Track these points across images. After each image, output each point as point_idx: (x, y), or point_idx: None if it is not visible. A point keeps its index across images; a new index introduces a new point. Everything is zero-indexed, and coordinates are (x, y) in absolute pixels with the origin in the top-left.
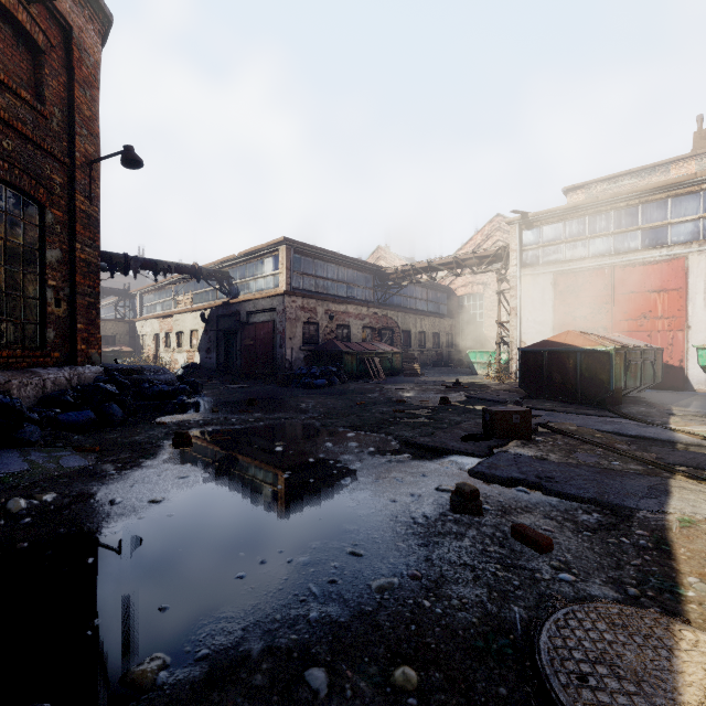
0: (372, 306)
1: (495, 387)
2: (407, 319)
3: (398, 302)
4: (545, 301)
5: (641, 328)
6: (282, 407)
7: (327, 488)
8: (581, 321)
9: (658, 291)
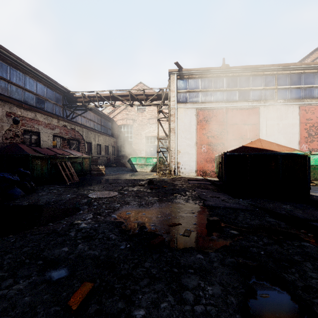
0: (62, 119)
1: (178, 183)
2: (89, 134)
3: (82, 122)
4: (192, 125)
5: (240, 144)
6: None
7: None
8: (212, 139)
9: (247, 124)
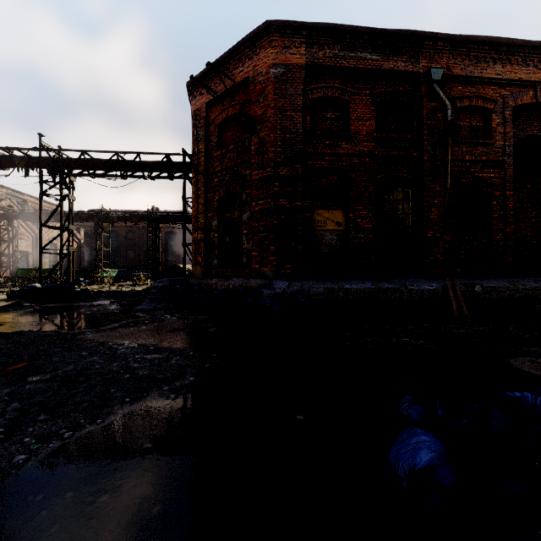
0: None
1: None
2: None
3: None
4: None
5: None
6: (147, 336)
7: (22, 317)
8: None
9: None
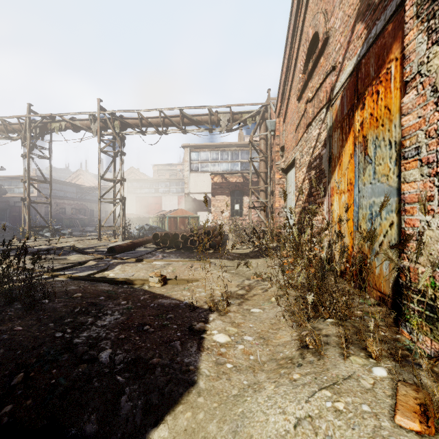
0: (76, 200)
1: None
2: (92, 205)
3: (88, 198)
4: (134, 204)
5: (154, 212)
6: None
7: None
8: (142, 210)
9: (157, 204)
